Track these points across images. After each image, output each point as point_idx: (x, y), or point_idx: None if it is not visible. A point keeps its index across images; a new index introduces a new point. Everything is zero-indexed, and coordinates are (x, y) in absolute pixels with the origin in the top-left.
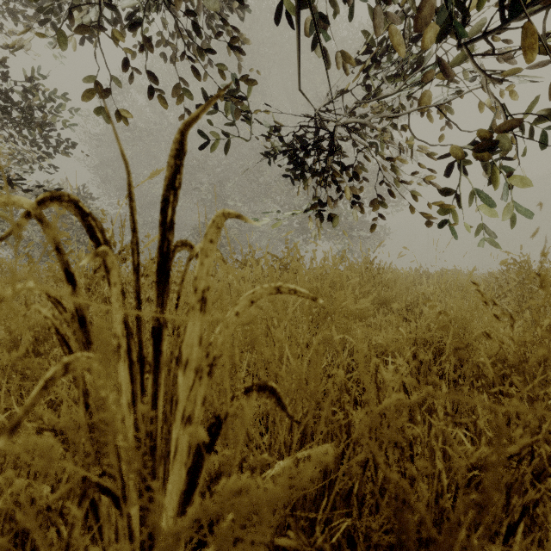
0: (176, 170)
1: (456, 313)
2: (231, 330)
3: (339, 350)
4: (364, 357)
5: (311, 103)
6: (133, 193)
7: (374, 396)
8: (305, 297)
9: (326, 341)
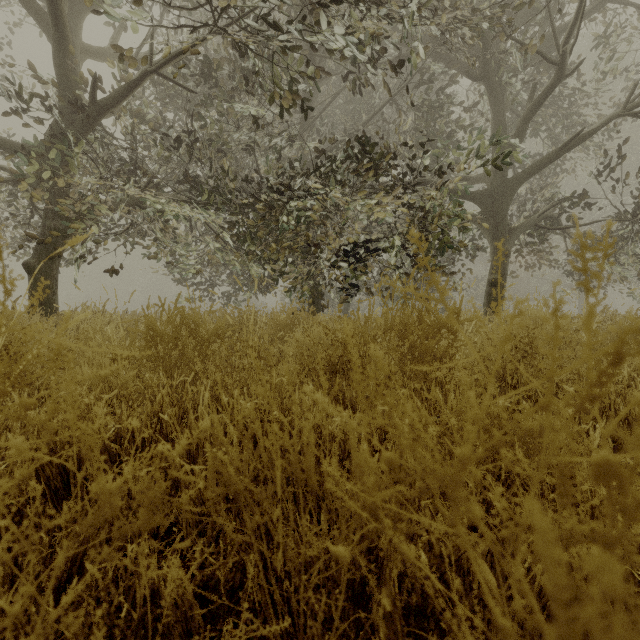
0: None
1: None
2: None
3: None
4: None
5: None
6: None
7: None
8: None
9: None
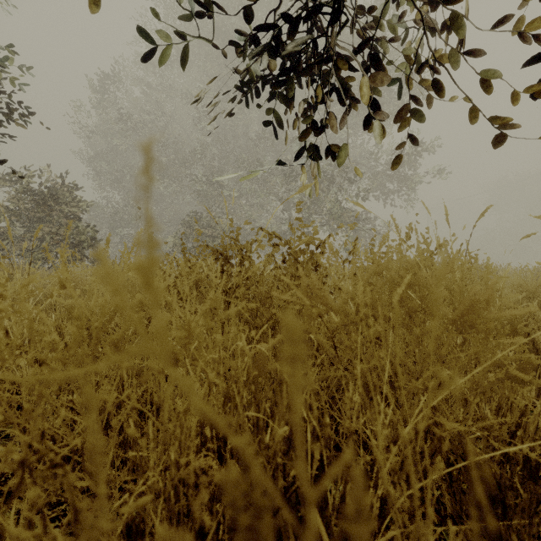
0: None
1: None
2: None
3: None
4: None
5: None
6: None
7: None
8: None
9: None
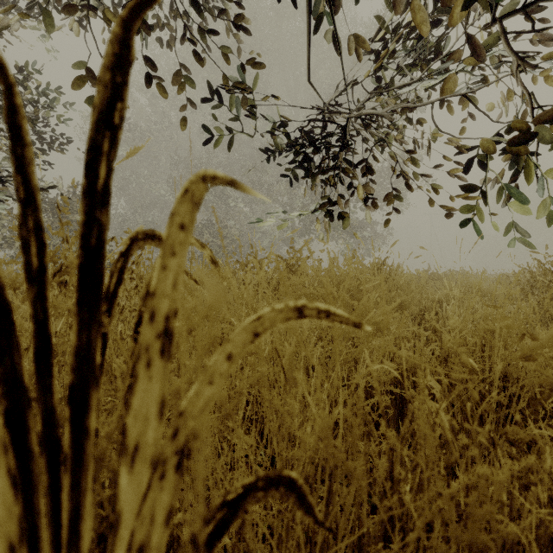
0: (113, 92)
1: (498, 324)
2: (218, 385)
3: (376, 386)
4: (383, 372)
5: (317, 93)
6: (23, 128)
7: (442, 469)
8: (343, 321)
9: (343, 358)
